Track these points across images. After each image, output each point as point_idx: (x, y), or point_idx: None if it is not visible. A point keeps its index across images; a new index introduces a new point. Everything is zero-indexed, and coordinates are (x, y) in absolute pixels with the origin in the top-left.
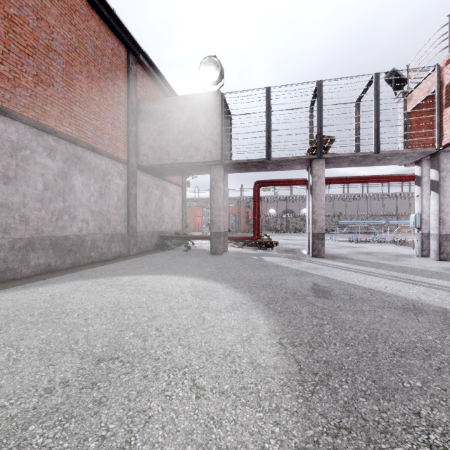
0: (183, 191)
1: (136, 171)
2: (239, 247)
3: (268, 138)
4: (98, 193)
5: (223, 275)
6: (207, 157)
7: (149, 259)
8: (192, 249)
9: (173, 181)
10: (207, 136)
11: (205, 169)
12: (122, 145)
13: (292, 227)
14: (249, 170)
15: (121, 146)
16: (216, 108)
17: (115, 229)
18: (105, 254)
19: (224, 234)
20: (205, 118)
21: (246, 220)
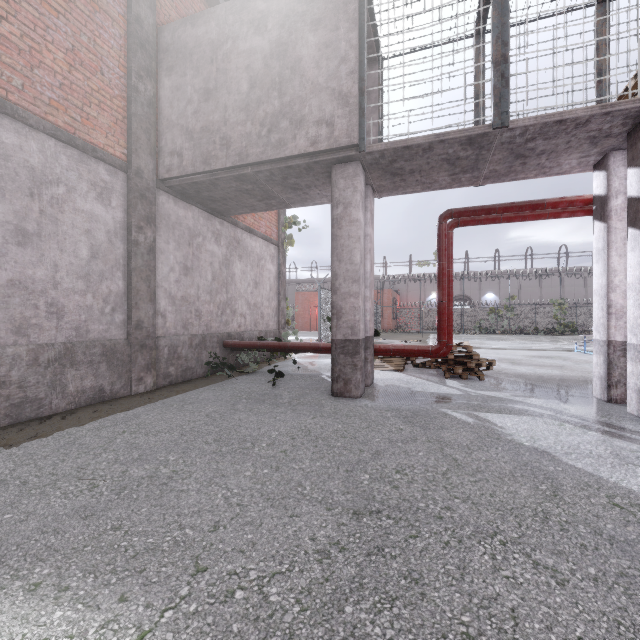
0: (280, 254)
1: (154, 192)
2: (396, 370)
3: (503, 62)
4: (8, 227)
5: (401, 637)
6: (323, 138)
7: (159, 414)
8: (290, 376)
9: (257, 230)
10: (321, 82)
11: (319, 182)
12: (109, 118)
13: (469, 323)
14: (428, 183)
15: (104, 120)
16: (345, 4)
17: (82, 331)
18: (39, 400)
19: (366, 342)
20: (317, 36)
21: (392, 312)
